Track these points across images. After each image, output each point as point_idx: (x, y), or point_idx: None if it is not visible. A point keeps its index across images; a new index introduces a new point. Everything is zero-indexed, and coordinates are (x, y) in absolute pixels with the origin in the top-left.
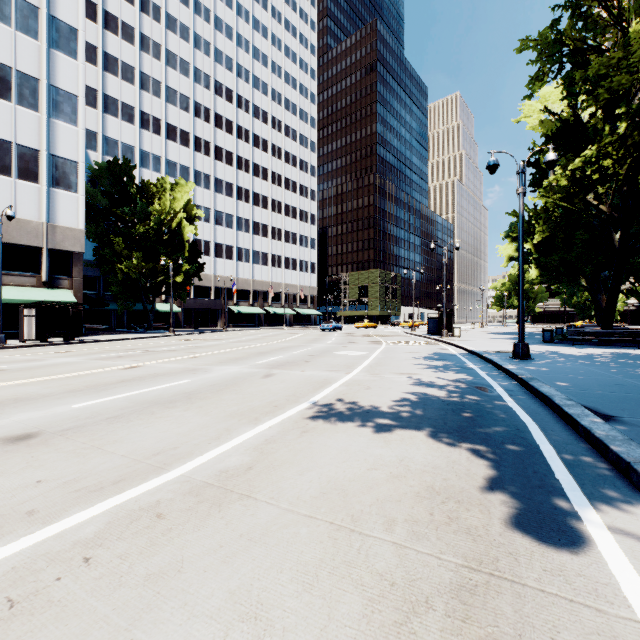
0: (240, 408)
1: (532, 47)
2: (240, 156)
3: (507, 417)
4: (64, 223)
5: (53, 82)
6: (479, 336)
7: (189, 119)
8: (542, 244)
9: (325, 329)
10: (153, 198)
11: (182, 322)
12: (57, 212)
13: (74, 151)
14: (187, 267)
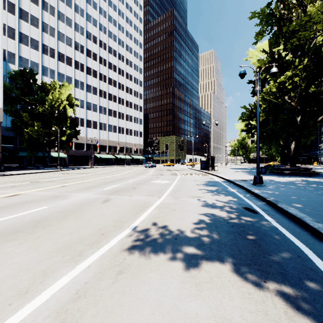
0: (71, 238)
1: (257, 16)
2: (101, 73)
3: (281, 240)
4: None
5: None
6: (227, 170)
7: (71, 51)
8: (261, 122)
9: (147, 166)
10: (48, 92)
11: (67, 163)
12: None
13: None
14: (69, 132)
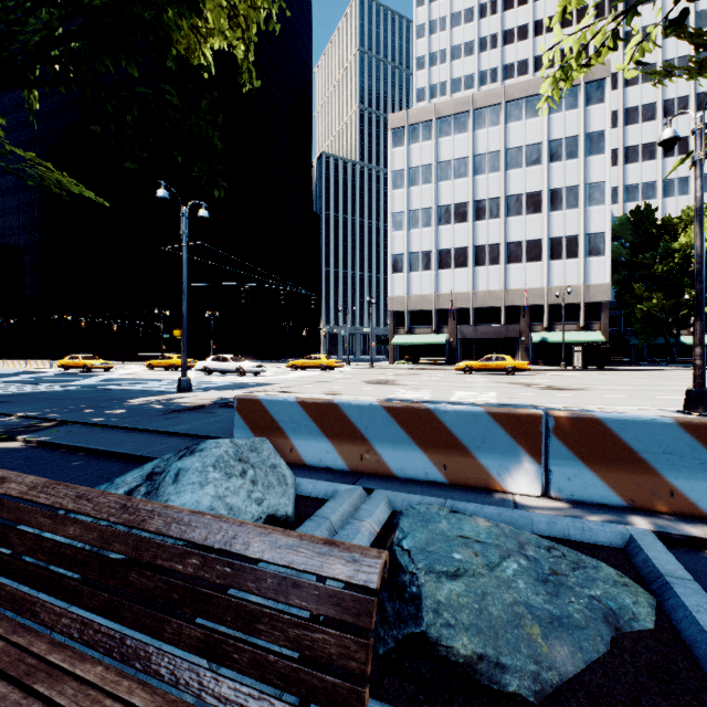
0: None
1: None
2: None
3: None
4: (594, 282)
5: (587, 181)
6: None
7: None
8: None
9: None
10: (676, 232)
11: None
12: (589, 275)
13: (601, 225)
14: None
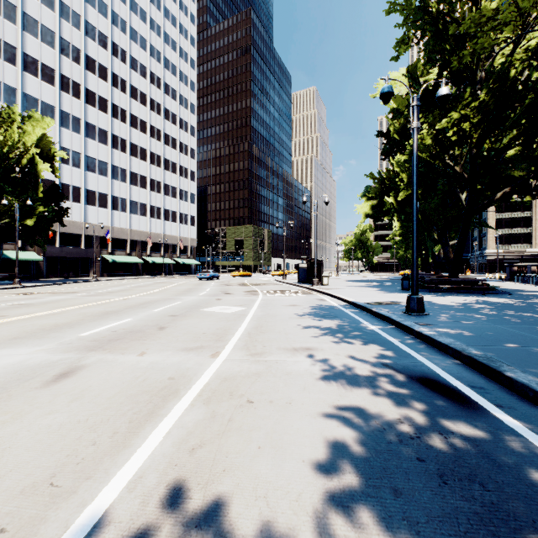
0: None
1: (399, 10)
2: (116, 104)
3: None
4: None
5: None
6: (343, 284)
7: (54, 55)
8: (402, 200)
9: (202, 278)
10: None
11: (45, 271)
12: None
13: None
14: (42, 210)
